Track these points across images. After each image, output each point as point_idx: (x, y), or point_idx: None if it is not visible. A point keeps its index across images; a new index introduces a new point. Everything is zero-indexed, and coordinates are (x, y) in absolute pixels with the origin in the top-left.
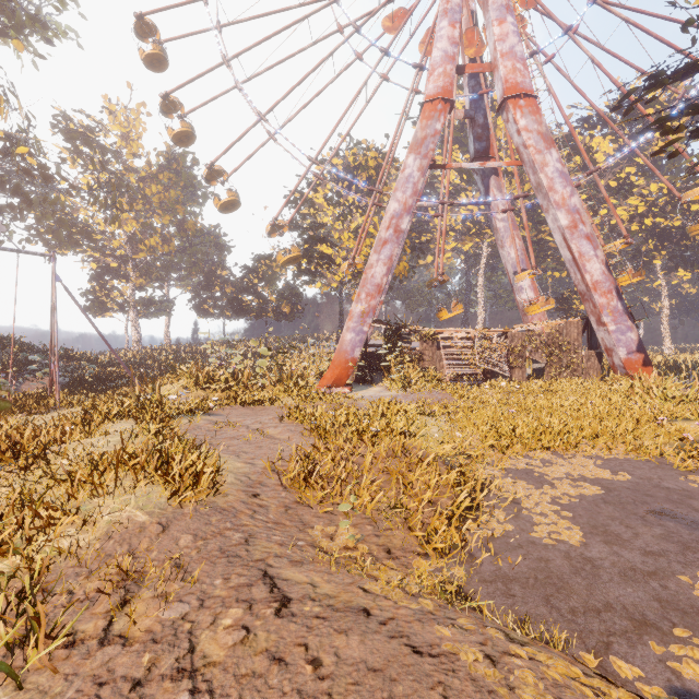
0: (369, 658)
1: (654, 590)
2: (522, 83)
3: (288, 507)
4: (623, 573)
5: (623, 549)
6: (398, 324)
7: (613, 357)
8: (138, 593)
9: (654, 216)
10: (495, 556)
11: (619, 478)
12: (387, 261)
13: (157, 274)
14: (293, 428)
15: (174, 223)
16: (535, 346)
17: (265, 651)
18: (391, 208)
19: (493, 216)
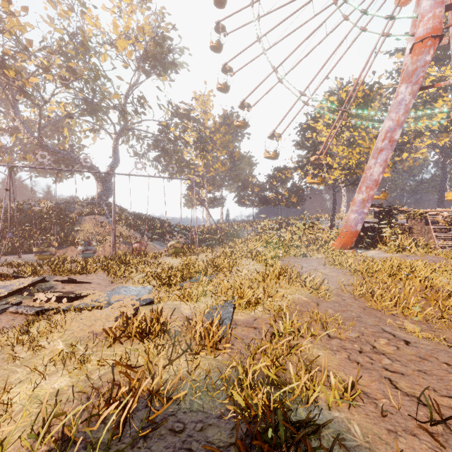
0: None
1: None
2: None
3: (364, 308)
4: None
5: None
6: (389, 207)
7: None
8: (327, 325)
9: None
10: None
11: None
12: (382, 163)
13: (218, 183)
14: (336, 270)
15: (227, 154)
16: None
17: (414, 355)
18: (386, 125)
19: None
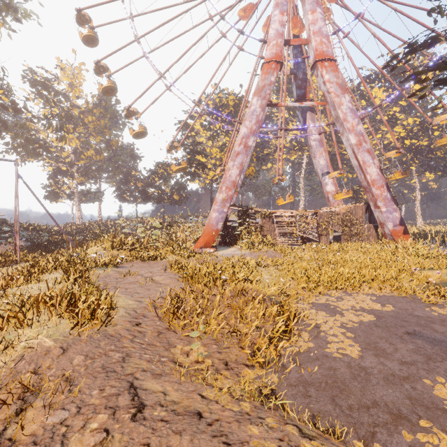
0: None
1: (407, 390)
2: (326, 51)
3: (160, 332)
4: (386, 378)
5: (386, 360)
6: (247, 207)
7: (384, 228)
8: (33, 403)
9: (411, 139)
10: (299, 366)
11: (386, 309)
12: (239, 166)
13: (93, 174)
14: (172, 276)
15: (103, 141)
16: (335, 221)
17: None
18: (242, 131)
19: (308, 138)
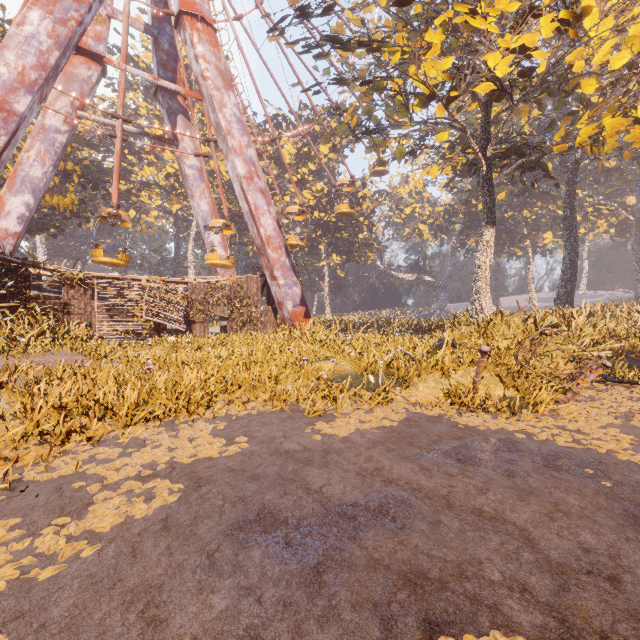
0: None
1: None
2: (200, 5)
3: None
4: None
5: None
6: (23, 260)
7: (283, 310)
8: None
9: (320, 211)
10: None
11: (230, 451)
12: None
13: None
14: None
15: None
16: (218, 300)
17: None
18: None
19: (181, 160)
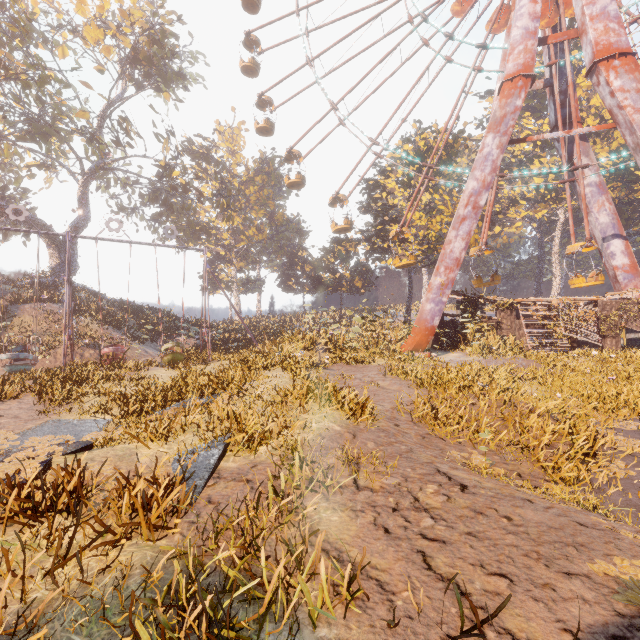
0: (546, 522)
1: None
2: (616, 43)
3: (423, 436)
4: None
5: None
6: (474, 295)
7: None
8: (360, 469)
9: None
10: (622, 491)
11: None
12: (465, 236)
13: (252, 258)
14: (398, 382)
15: (266, 216)
16: (632, 315)
17: (467, 507)
18: (469, 186)
19: (577, 182)
